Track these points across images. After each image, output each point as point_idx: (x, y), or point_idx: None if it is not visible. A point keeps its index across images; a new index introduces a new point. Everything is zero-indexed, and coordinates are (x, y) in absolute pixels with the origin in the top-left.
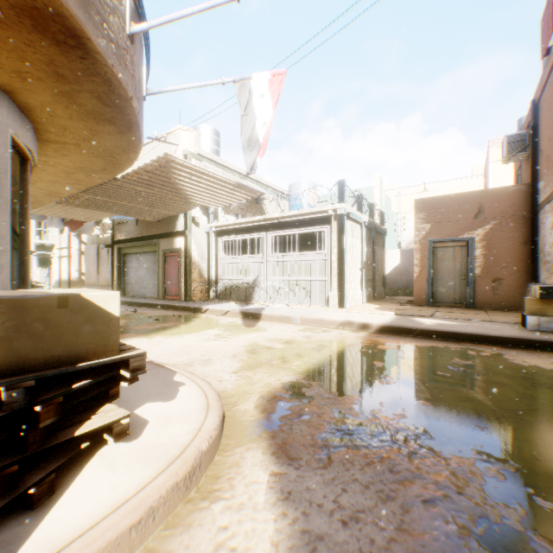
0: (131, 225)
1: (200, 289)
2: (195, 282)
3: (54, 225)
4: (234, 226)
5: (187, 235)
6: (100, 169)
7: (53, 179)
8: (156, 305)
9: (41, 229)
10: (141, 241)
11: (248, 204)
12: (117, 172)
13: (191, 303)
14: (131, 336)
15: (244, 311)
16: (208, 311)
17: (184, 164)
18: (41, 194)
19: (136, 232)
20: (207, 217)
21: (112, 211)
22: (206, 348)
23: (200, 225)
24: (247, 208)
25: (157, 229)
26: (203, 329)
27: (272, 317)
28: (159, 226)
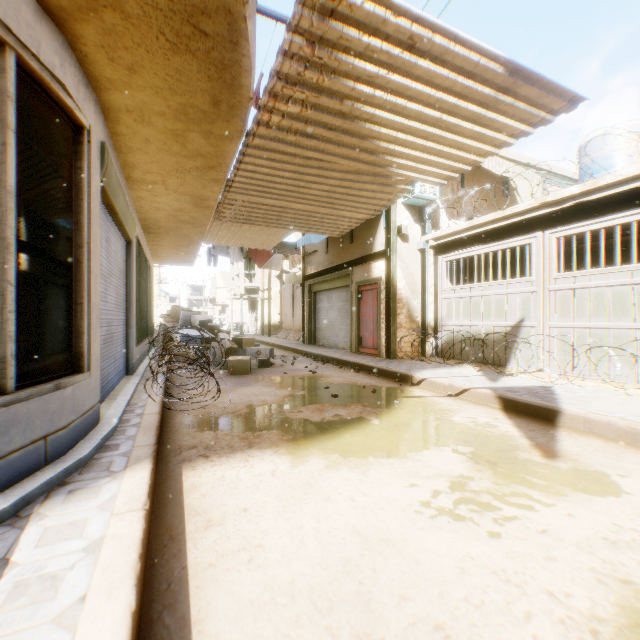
0: (321, 255)
1: (409, 339)
2: (402, 328)
3: (234, 258)
4: (469, 232)
5: (390, 256)
6: (210, 107)
7: (173, 164)
8: (345, 362)
9: (247, 272)
10: (331, 273)
11: (489, 199)
12: (239, 105)
13: (395, 363)
14: (268, 443)
15: (504, 395)
16: (424, 383)
17: (365, 11)
18: (188, 206)
19: (326, 261)
20: (421, 225)
21: (281, 224)
22: (434, 589)
23: (410, 240)
24: (488, 206)
25: (349, 254)
26: (416, 444)
27: (595, 425)
28: (352, 250)
